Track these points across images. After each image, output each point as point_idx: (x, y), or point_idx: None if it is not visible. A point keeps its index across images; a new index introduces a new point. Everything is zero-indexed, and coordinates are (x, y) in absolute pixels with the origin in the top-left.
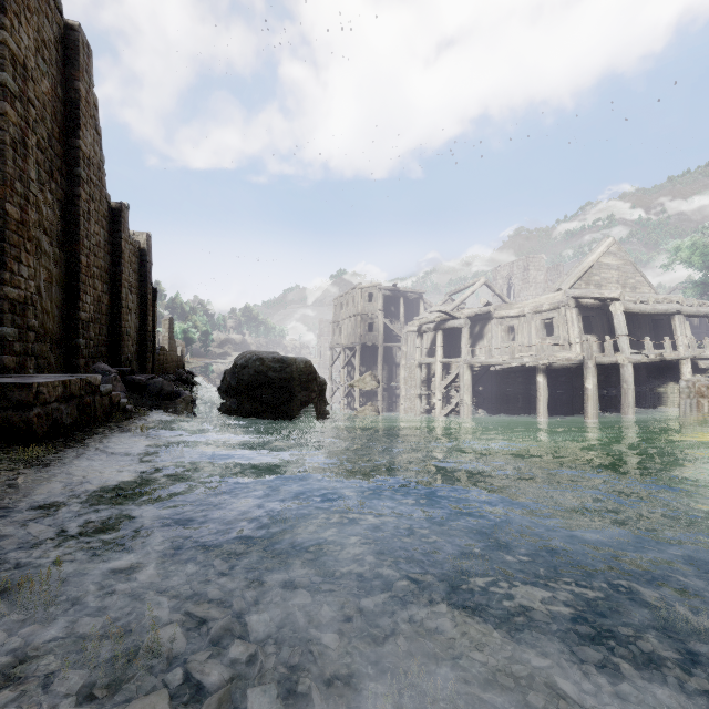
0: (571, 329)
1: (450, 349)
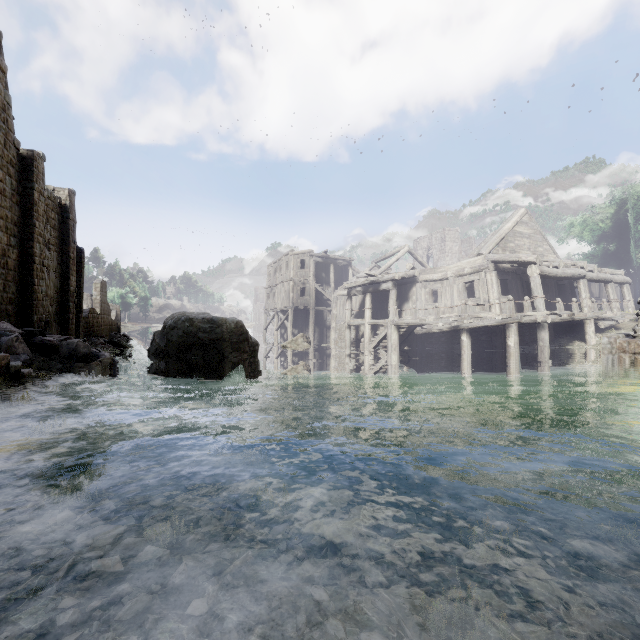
0: (491, 291)
1: (377, 311)
